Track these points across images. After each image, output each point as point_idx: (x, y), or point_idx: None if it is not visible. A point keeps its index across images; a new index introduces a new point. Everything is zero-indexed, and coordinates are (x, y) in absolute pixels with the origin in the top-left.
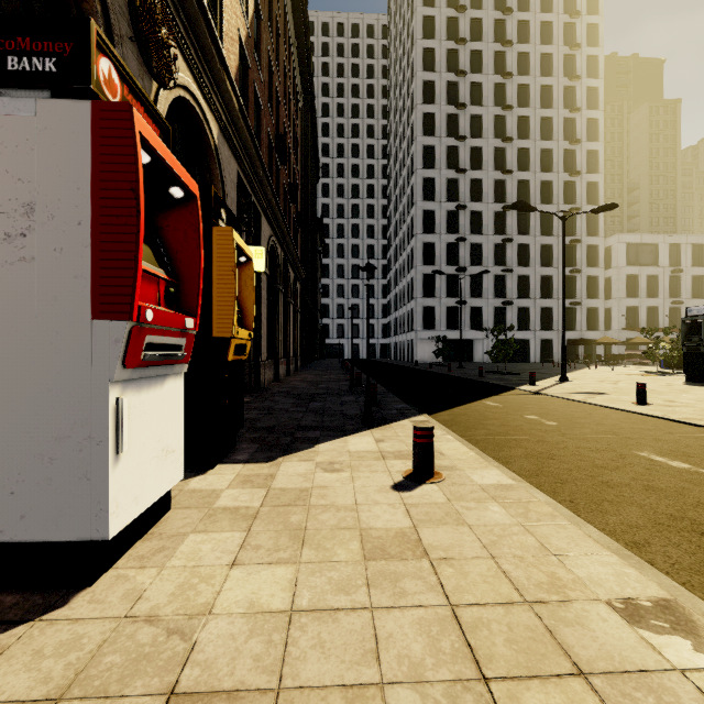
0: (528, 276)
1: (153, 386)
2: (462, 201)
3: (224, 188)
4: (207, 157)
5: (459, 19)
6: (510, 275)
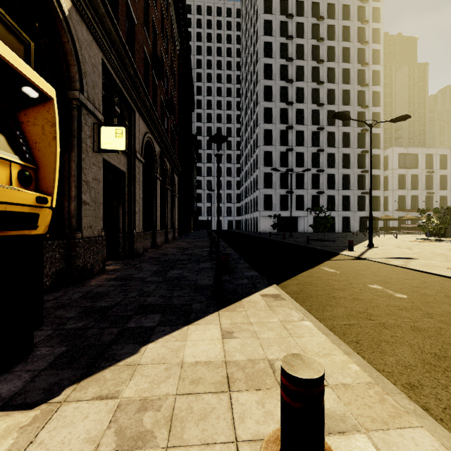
0: (334, 175)
1: None
2: (290, 124)
3: (81, 66)
4: (57, 28)
5: (288, 1)
6: (322, 174)
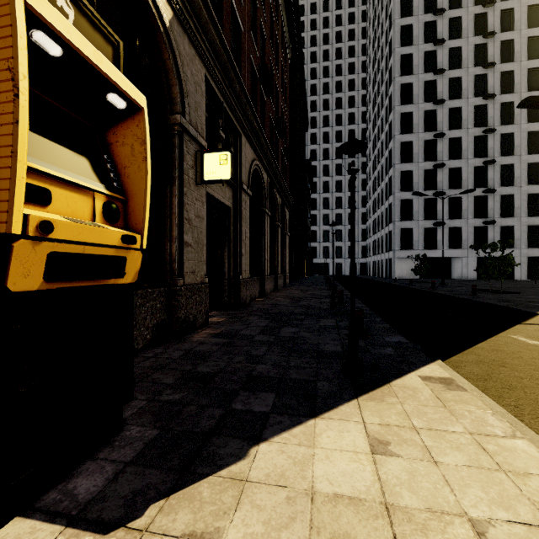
0: (512, 195)
1: None
2: (440, 130)
3: (182, 84)
4: (157, 45)
5: None
6: (492, 195)
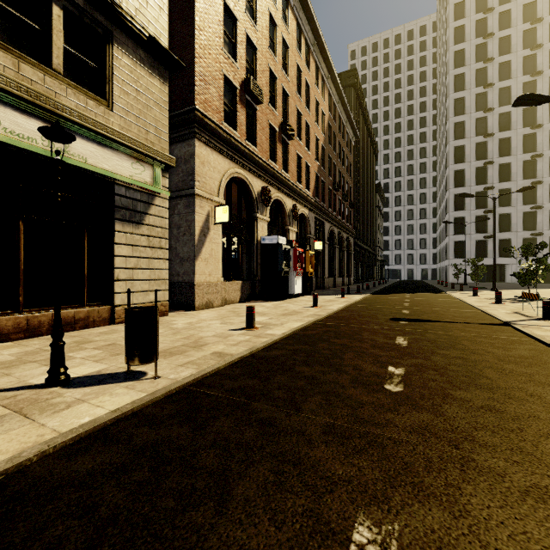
0: None
1: (298, 278)
2: (490, 158)
3: (310, 226)
4: (305, 220)
5: (487, 18)
6: (541, 211)
